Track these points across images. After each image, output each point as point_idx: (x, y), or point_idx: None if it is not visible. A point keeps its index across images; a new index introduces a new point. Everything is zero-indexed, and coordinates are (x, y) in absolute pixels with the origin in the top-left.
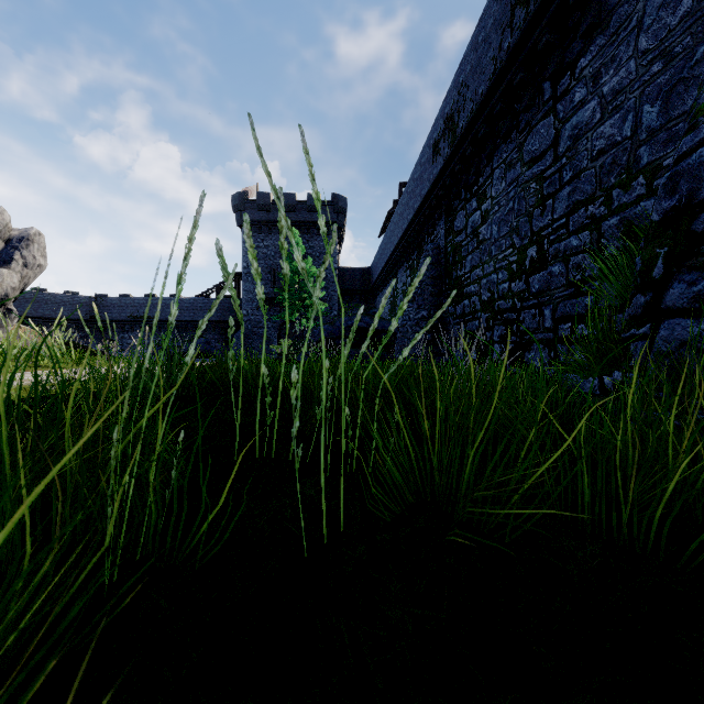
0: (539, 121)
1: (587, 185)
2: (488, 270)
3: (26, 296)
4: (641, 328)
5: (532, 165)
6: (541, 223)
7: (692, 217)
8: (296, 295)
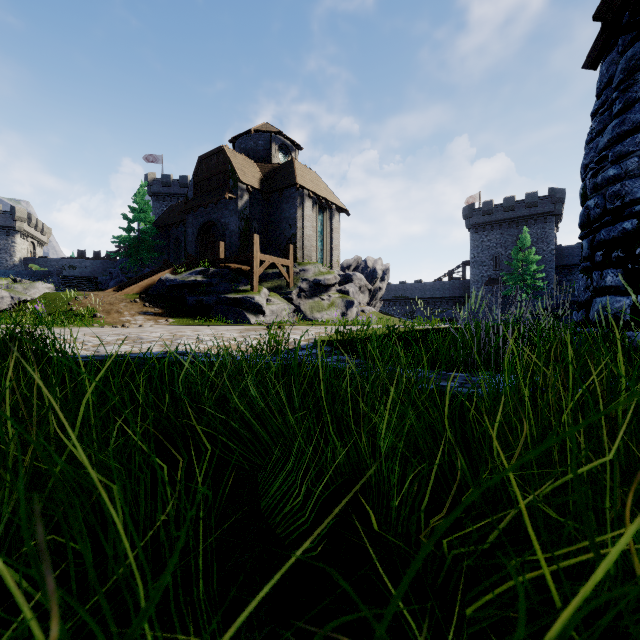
0: None
1: None
2: None
3: None
4: None
5: None
6: None
7: None
8: (518, 278)
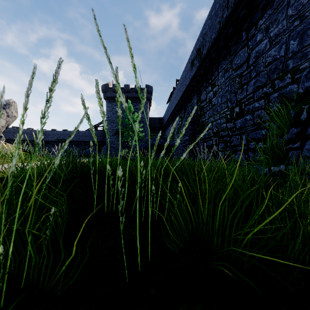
0: (240, 50)
1: (263, 78)
2: (216, 118)
3: (10, 130)
4: (295, 144)
5: (237, 70)
6: (241, 96)
7: None
8: (130, 129)
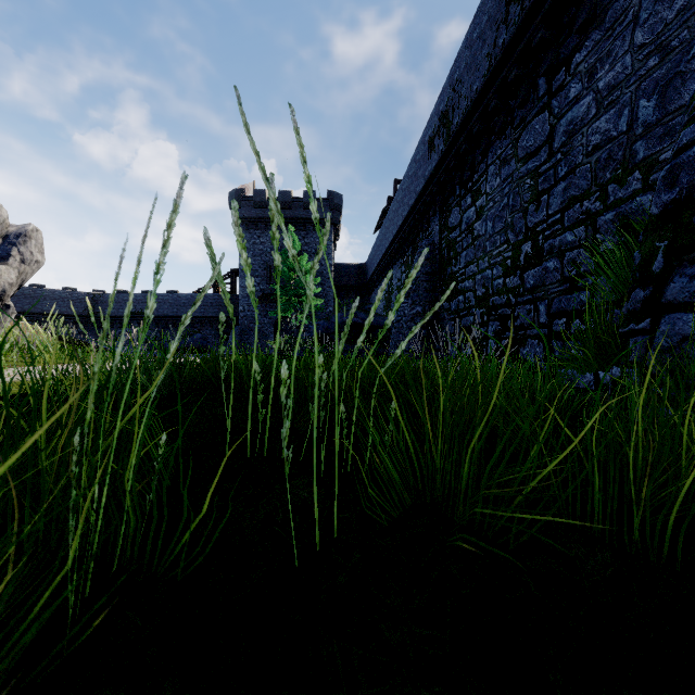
0: (534, 117)
1: (583, 180)
2: (483, 265)
3: (25, 292)
4: (641, 323)
5: (527, 161)
6: (536, 219)
7: (693, 209)
8: (292, 291)
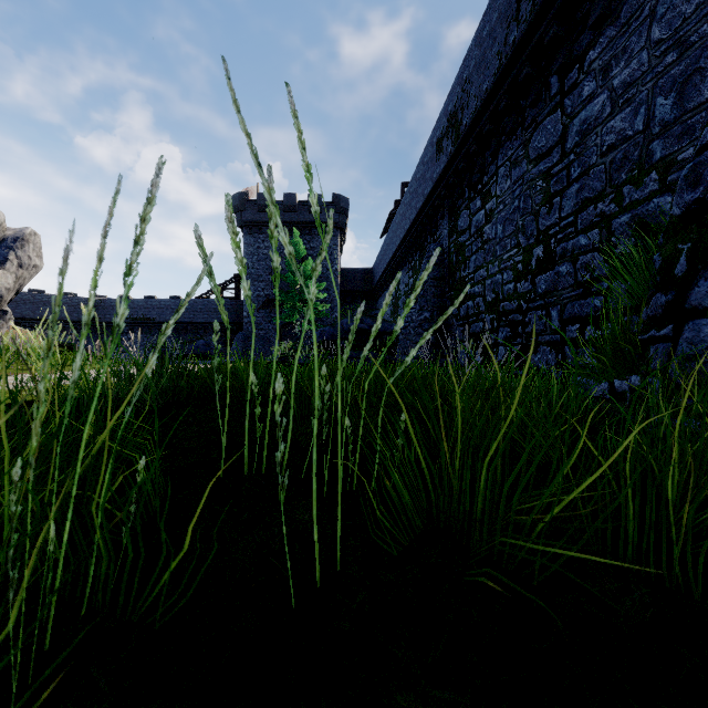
0: (546, 117)
1: (597, 182)
2: (493, 270)
3: (24, 297)
4: (662, 329)
5: (539, 162)
6: (548, 222)
7: None
8: (297, 296)
